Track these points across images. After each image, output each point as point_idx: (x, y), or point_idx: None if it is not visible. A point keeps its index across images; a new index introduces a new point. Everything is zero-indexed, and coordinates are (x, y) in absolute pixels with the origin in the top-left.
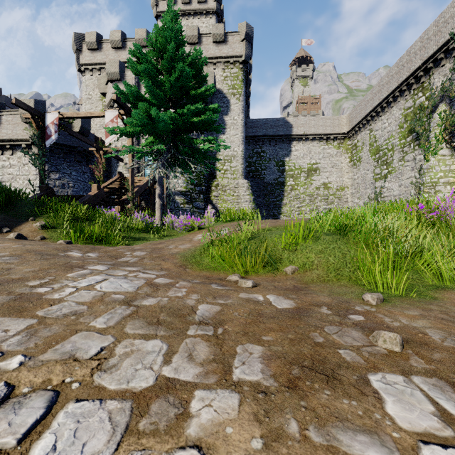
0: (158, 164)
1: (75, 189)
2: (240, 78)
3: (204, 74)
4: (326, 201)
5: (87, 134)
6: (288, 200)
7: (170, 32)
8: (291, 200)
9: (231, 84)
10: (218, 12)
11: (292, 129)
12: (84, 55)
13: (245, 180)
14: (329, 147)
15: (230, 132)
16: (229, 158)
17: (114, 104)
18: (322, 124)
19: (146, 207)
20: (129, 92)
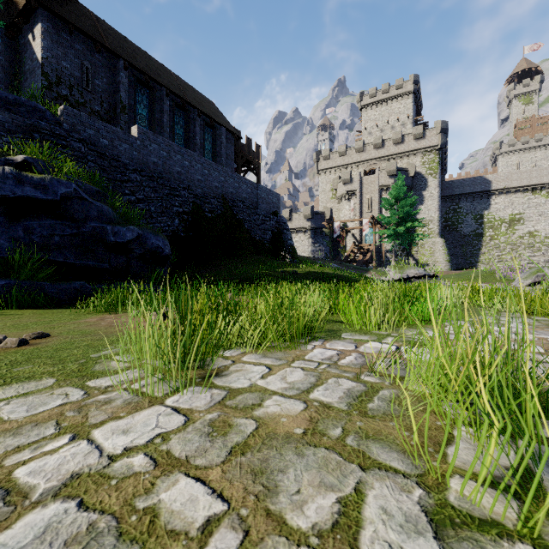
0: (394, 246)
1: (325, 252)
2: (436, 161)
3: (407, 167)
4: (531, 249)
5: (331, 219)
6: (487, 249)
7: (401, 190)
8: (489, 250)
9: (428, 167)
10: (415, 92)
11: (491, 185)
12: (321, 164)
13: (440, 239)
14: (535, 197)
15: (428, 203)
16: (426, 223)
17: (344, 197)
18: (526, 176)
19: (371, 262)
20: (385, 220)
